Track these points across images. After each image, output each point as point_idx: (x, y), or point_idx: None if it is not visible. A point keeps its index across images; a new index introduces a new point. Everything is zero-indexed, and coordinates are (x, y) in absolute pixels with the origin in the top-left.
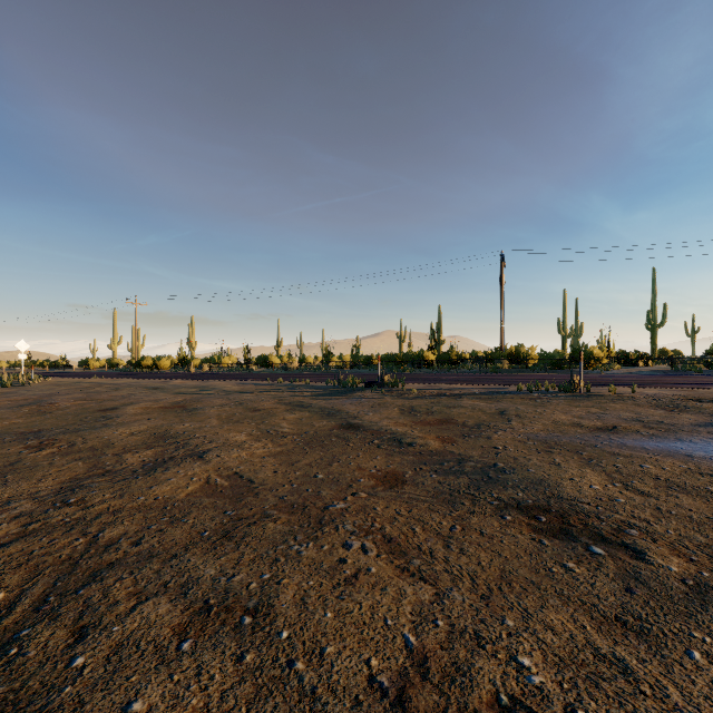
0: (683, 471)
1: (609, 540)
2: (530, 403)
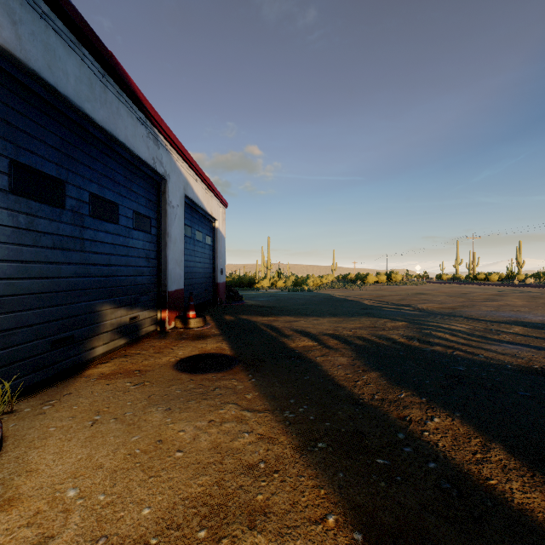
0: None
1: None
2: None
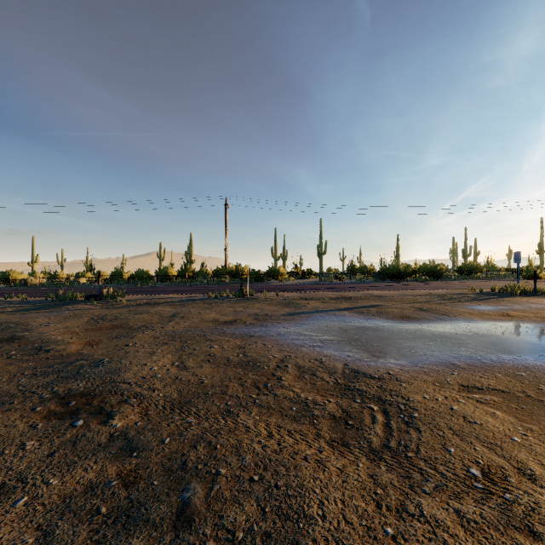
0: (233, 347)
1: (104, 411)
2: (205, 307)
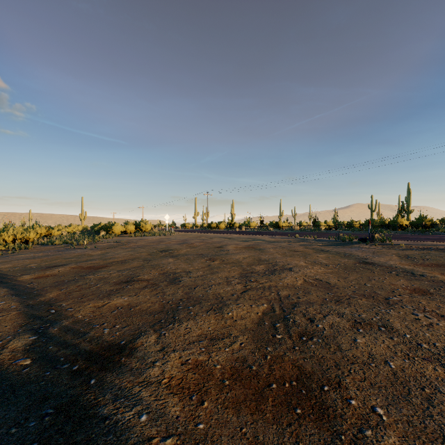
0: None
1: None
2: None
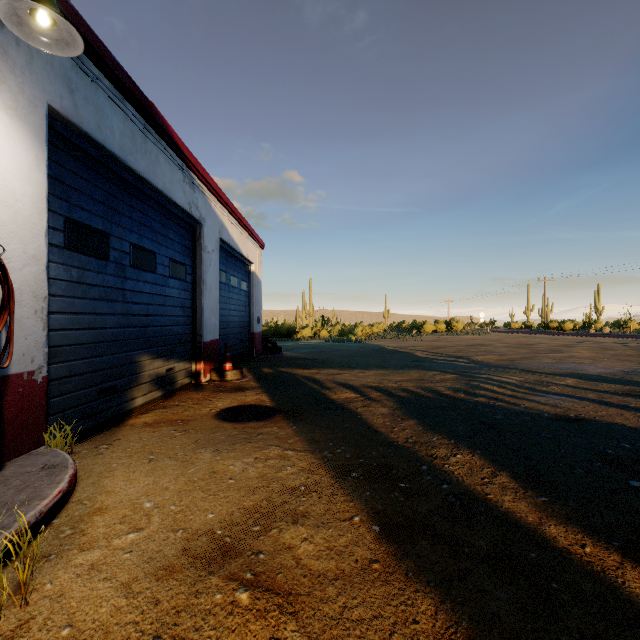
0: None
1: None
2: None
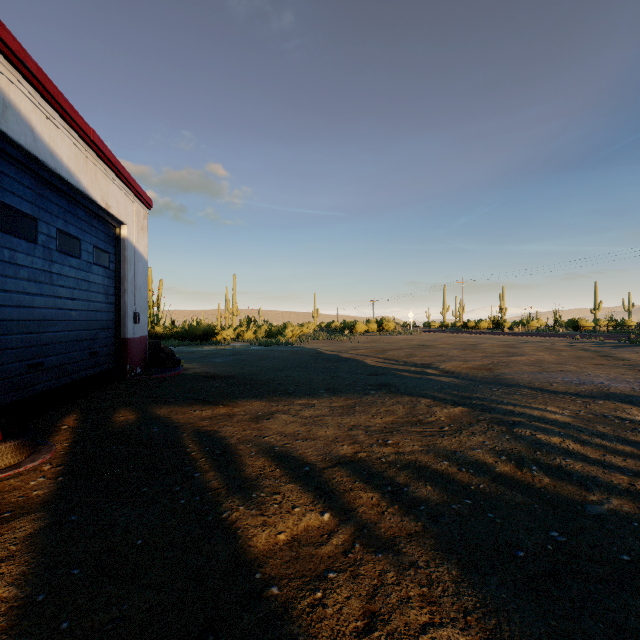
0: None
1: None
2: None
